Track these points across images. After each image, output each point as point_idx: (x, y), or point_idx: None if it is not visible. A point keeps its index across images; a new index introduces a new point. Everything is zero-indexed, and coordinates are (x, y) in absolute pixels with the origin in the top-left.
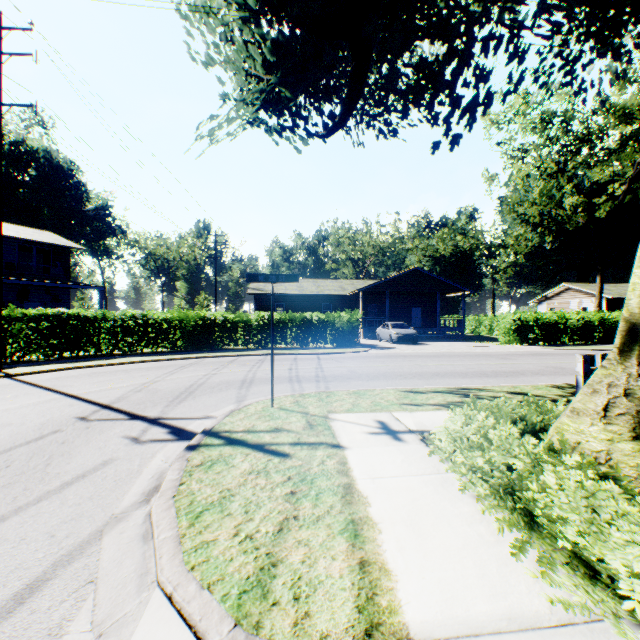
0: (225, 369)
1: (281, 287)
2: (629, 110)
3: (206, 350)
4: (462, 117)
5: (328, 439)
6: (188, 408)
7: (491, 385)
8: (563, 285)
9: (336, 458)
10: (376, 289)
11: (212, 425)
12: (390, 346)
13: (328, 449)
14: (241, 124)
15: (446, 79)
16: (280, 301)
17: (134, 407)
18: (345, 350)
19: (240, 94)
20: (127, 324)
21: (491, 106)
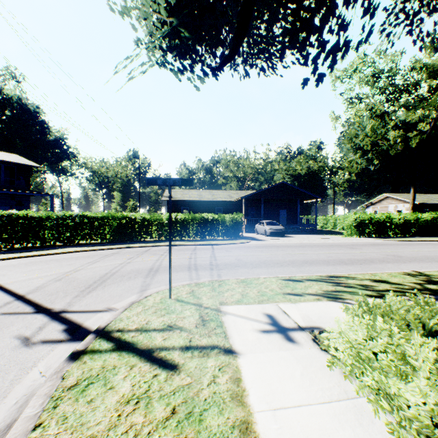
0: (138, 258)
1: (186, 195)
2: (436, 68)
3: (128, 242)
4: (325, 59)
5: (220, 341)
6: (94, 299)
7: (354, 273)
8: (384, 195)
9: (229, 372)
10: (254, 197)
11: (107, 322)
12: (265, 238)
13: (220, 356)
14: (151, 64)
15: (315, 25)
16: (185, 205)
17: (45, 298)
18: (232, 241)
19: (149, 38)
20: (66, 222)
21: (347, 52)
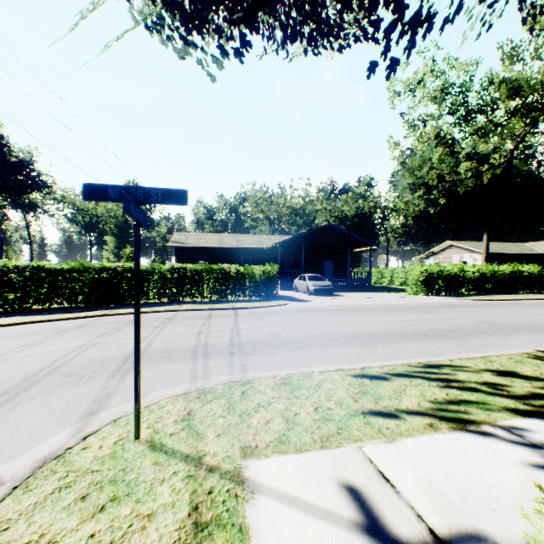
0: (115, 334)
1: (202, 240)
2: (516, 85)
3: (111, 305)
4: (402, 36)
5: None
6: None
7: (457, 357)
8: (447, 242)
9: None
10: (293, 243)
11: None
12: (308, 298)
13: None
14: (136, 26)
15: None
16: (201, 254)
17: None
18: (264, 303)
19: None
20: (9, 277)
21: (430, 31)
